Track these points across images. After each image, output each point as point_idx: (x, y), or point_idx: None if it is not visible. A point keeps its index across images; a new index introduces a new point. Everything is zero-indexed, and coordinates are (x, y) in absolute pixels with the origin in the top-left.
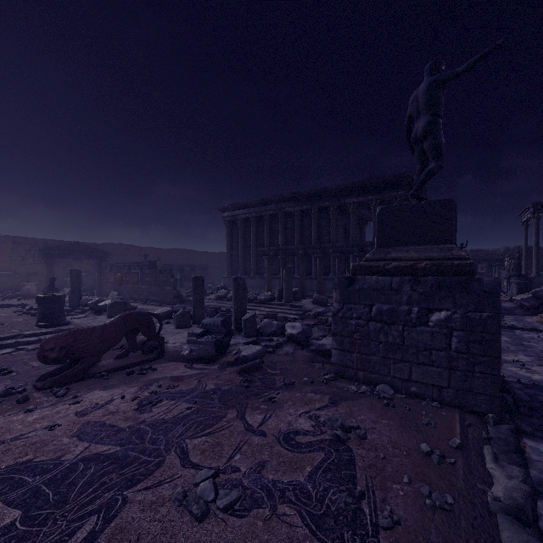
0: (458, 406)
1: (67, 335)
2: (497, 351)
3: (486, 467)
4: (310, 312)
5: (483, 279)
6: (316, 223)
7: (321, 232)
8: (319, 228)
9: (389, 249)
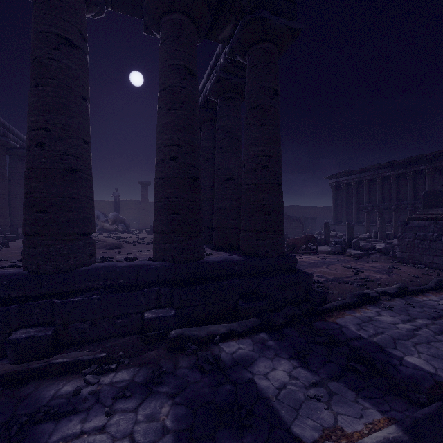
0: None
1: (293, 239)
2: None
3: None
4: None
5: None
6: (411, 183)
7: (417, 189)
8: (414, 187)
9: (428, 209)
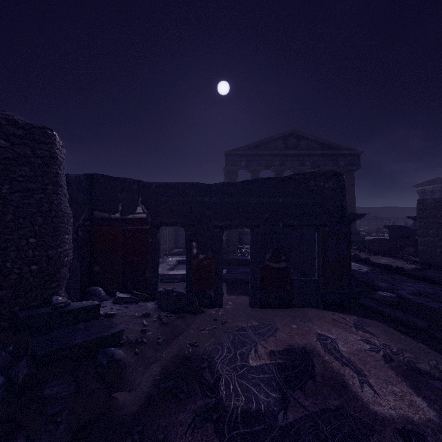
0: None
1: (368, 229)
2: None
3: None
4: None
5: None
6: None
7: None
8: None
9: None
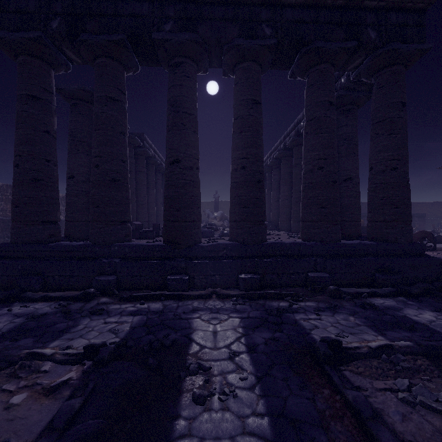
0: None
1: None
2: None
3: None
4: None
5: None
6: None
7: None
8: None
9: None
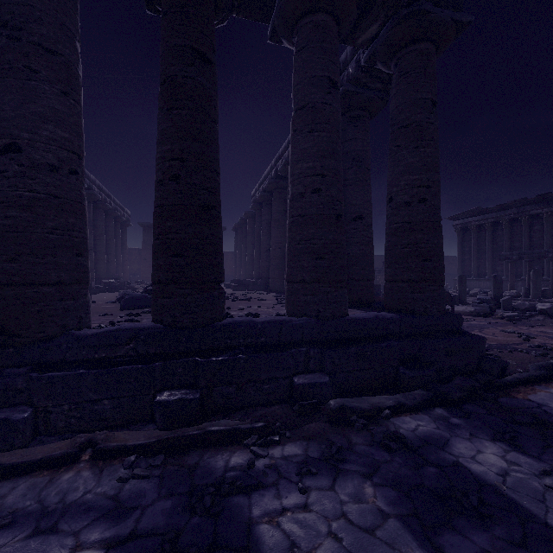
0: None
1: None
2: None
3: None
4: None
5: None
6: None
7: None
8: None
9: None
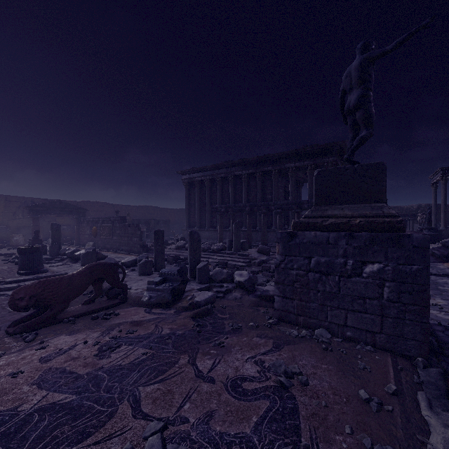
0: (390, 350)
1: (37, 285)
2: (426, 301)
3: (422, 413)
4: (256, 260)
5: (412, 235)
6: (260, 184)
7: (265, 191)
8: (263, 189)
9: (326, 207)
